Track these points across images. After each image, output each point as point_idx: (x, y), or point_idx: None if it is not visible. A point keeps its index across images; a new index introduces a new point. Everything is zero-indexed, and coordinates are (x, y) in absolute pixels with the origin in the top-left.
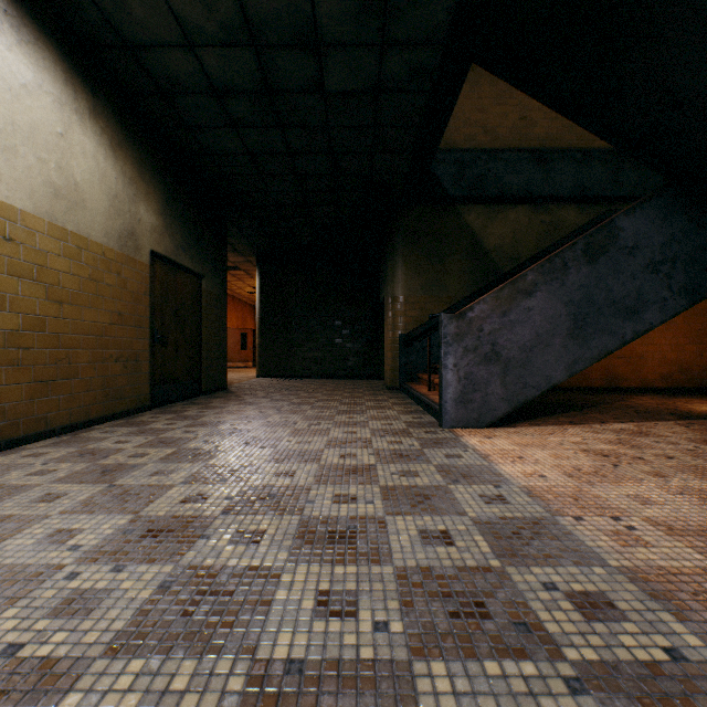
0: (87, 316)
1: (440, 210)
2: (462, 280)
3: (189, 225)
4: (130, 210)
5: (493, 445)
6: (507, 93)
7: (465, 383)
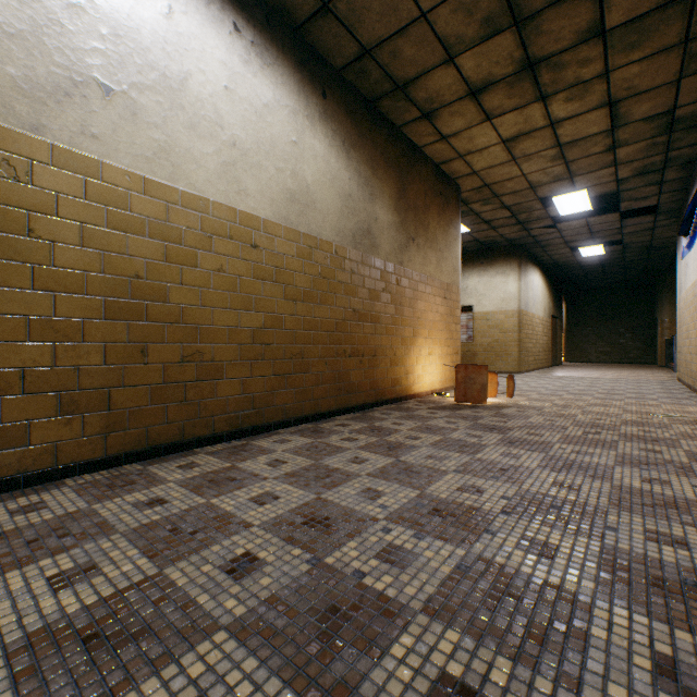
0: (546, 339)
1: None
2: None
3: (555, 300)
4: (549, 305)
5: None
6: None
7: None
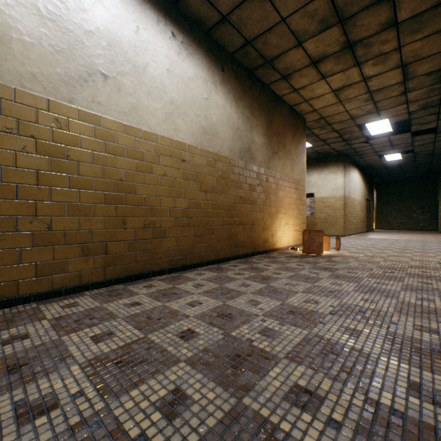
0: (362, 214)
1: None
2: None
3: (369, 189)
4: (364, 192)
5: None
6: None
7: None
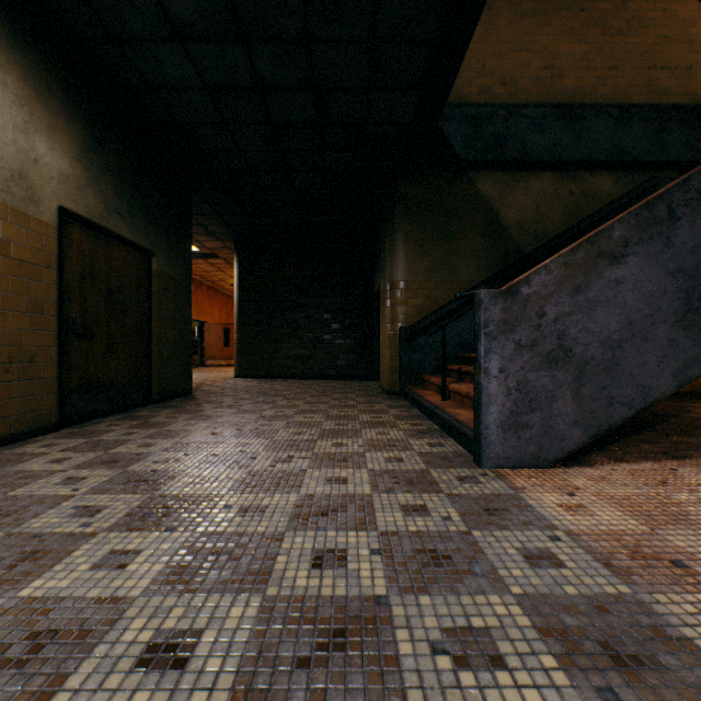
0: None
1: (448, 177)
2: (475, 261)
3: (130, 184)
4: (17, 142)
5: (592, 517)
6: (529, 36)
7: (517, 398)
